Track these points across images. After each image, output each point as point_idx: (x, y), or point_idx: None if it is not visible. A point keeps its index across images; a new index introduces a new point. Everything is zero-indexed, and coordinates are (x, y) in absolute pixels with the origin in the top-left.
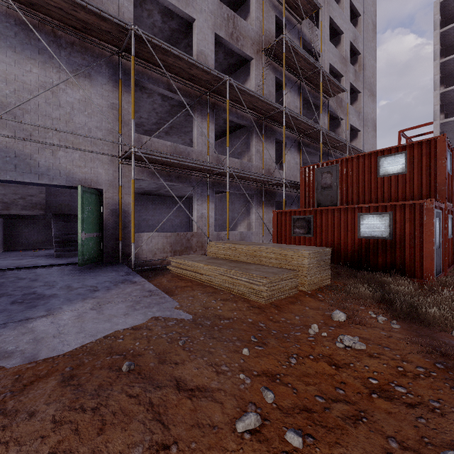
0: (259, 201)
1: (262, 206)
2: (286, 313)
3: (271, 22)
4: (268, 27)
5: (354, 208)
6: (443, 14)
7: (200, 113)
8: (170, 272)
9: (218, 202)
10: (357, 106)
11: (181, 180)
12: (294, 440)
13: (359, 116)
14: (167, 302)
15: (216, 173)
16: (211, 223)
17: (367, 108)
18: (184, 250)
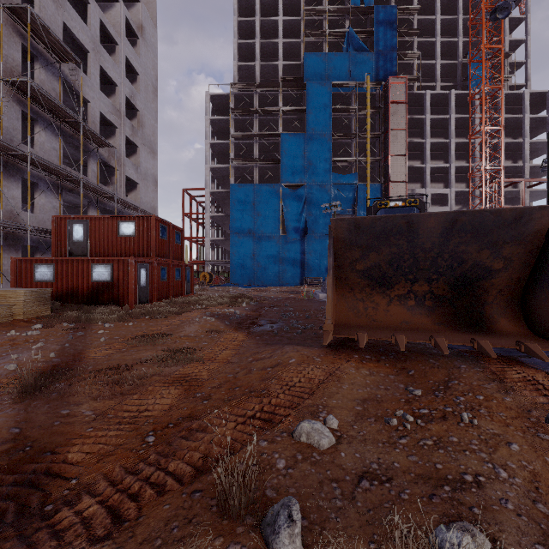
0: None
1: (0, 251)
2: None
3: (15, 49)
4: (11, 53)
5: (89, 260)
6: (214, 104)
7: None
8: None
9: None
10: (137, 158)
11: None
12: None
13: (137, 170)
14: None
15: None
16: None
17: (147, 163)
18: None
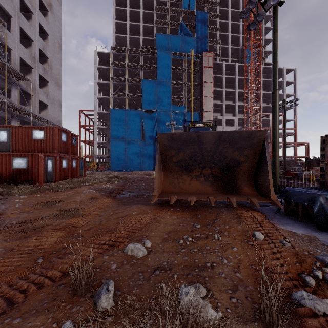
0: None
1: None
2: None
3: None
4: None
5: (10, 154)
6: (100, 58)
7: None
8: None
9: None
10: (47, 89)
11: None
12: None
13: (47, 96)
14: None
15: None
16: None
17: (54, 92)
18: None
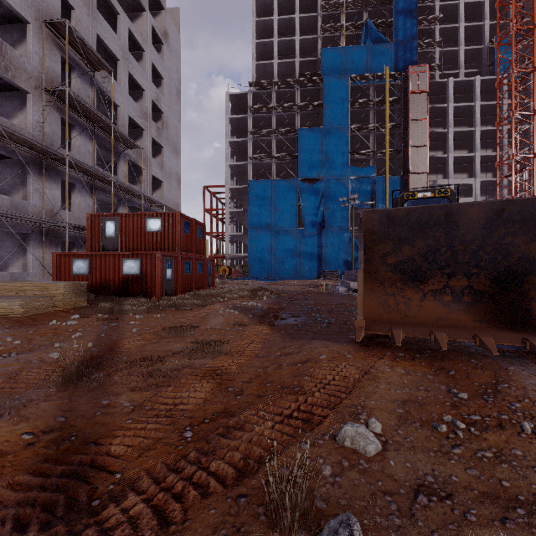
0: (39, 241)
1: (42, 247)
2: (40, 321)
3: (55, 61)
4: (51, 65)
5: (120, 254)
6: (233, 104)
7: None
8: None
9: None
10: (162, 158)
11: None
12: (18, 342)
13: (162, 169)
14: None
15: None
16: None
17: (171, 162)
18: None
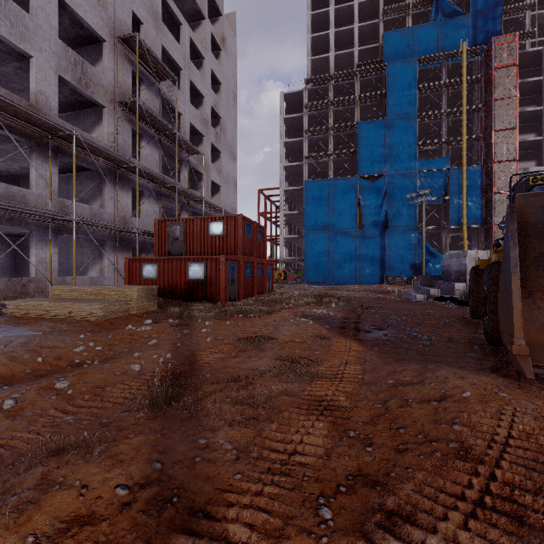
0: (114, 247)
1: (116, 252)
2: (116, 325)
3: (127, 75)
4: (124, 79)
5: (185, 259)
6: (287, 103)
7: (40, 154)
8: (5, 315)
9: (62, 244)
10: (220, 163)
11: (14, 223)
12: (99, 348)
13: (220, 174)
14: (15, 329)
15: (61, 219)
16: (54, 268)
17: (228, 167)
18: (18, 296)
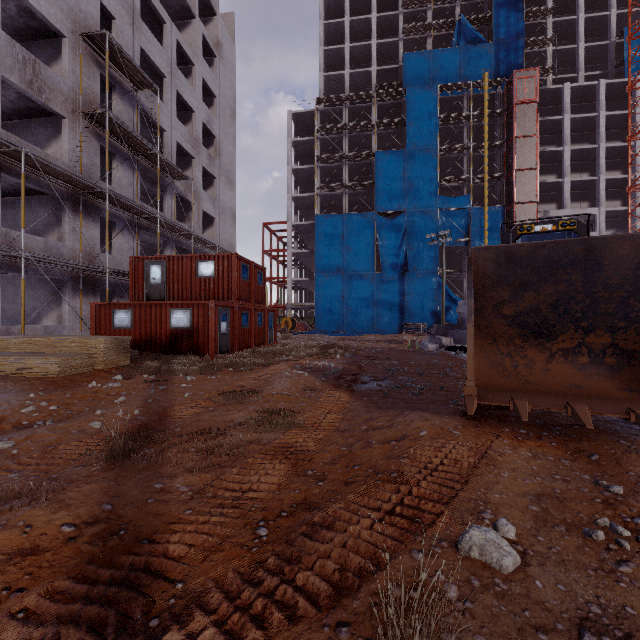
0: (76, 289)
1: (80, 295)
2: (77, 382)
3: (94, 80)
4: (90, 85)
5: (167, 304)
6: (296, 124)
7: None
8: None
9: (7, 285)
10: (214, 191)
11: None
12: (53, 407)
13: (214, 203)
14: None
15: (5, 254)
16: None
17: (225, 196)
18: None
